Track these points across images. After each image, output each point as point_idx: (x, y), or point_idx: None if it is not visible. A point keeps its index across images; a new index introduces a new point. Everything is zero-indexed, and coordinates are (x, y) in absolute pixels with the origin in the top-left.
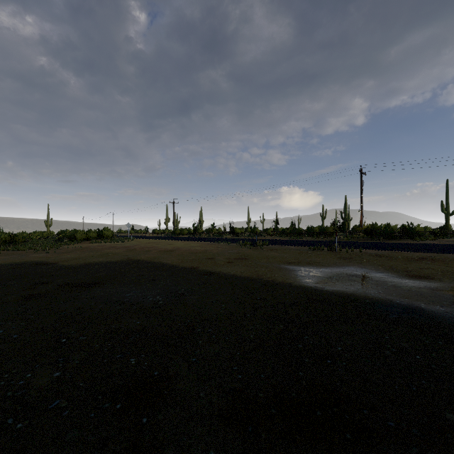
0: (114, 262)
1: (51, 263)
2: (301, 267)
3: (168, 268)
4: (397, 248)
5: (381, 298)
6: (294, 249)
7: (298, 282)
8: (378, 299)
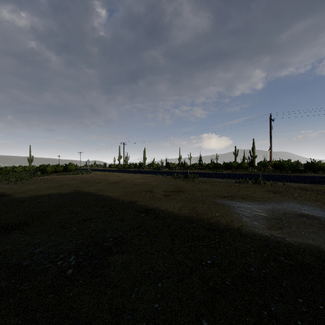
0: (61, 195)
1: (7, 195)
2: (237, 203)
3: (107, 202)
4: (313, 181)
5: None
6: (221, 181)
7: (246, 227)
8: None
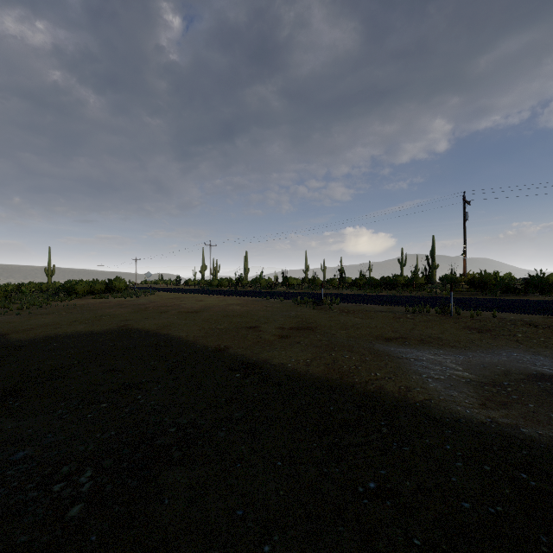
0: (94, 335)
1: None
2: (415, 351)
3: (175, 350)
4: (546, 310)
5: None
6: (380, 310)
7: (439, 402)
8: None
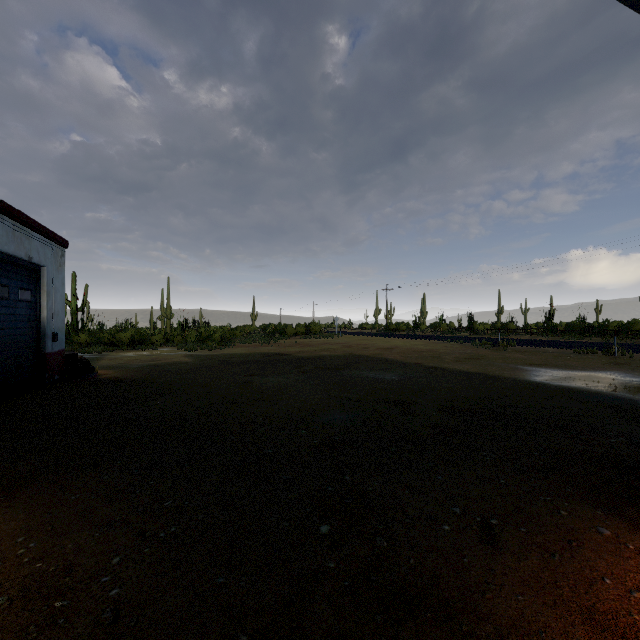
0: (340, 356)
1: (287, 354)
2: (541, 369)
3: (393, 362)
4: None
5: (604, 392)
6: (551, 351)
7: (525, 378)
8: (598, 393)
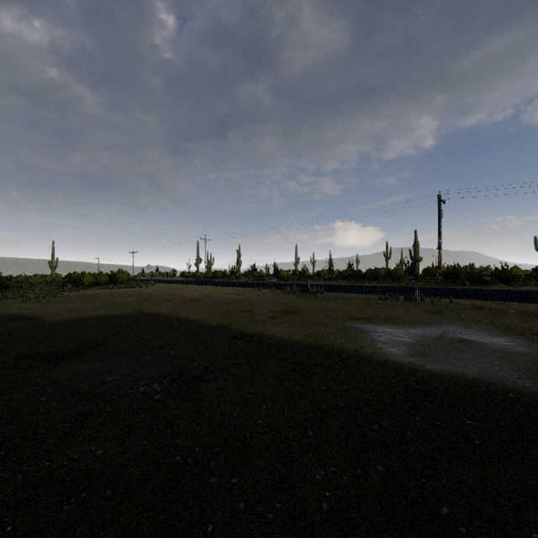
0: (117, 317)
1: (33, 318)
2: (376, 326)
3: (188, 326)
4: (498, 297)
5: (532, 388)
6: (358, 298)
7: (380, 354)
8: (528, 392)
